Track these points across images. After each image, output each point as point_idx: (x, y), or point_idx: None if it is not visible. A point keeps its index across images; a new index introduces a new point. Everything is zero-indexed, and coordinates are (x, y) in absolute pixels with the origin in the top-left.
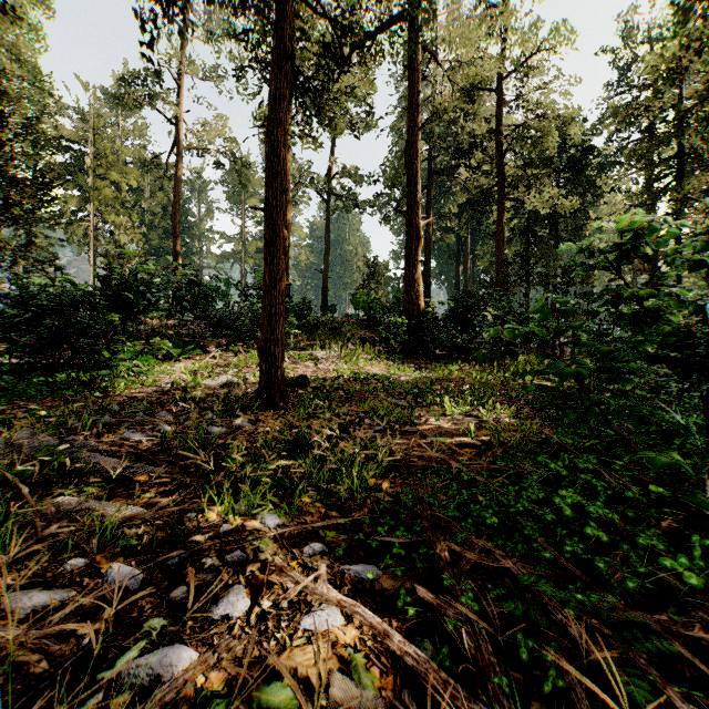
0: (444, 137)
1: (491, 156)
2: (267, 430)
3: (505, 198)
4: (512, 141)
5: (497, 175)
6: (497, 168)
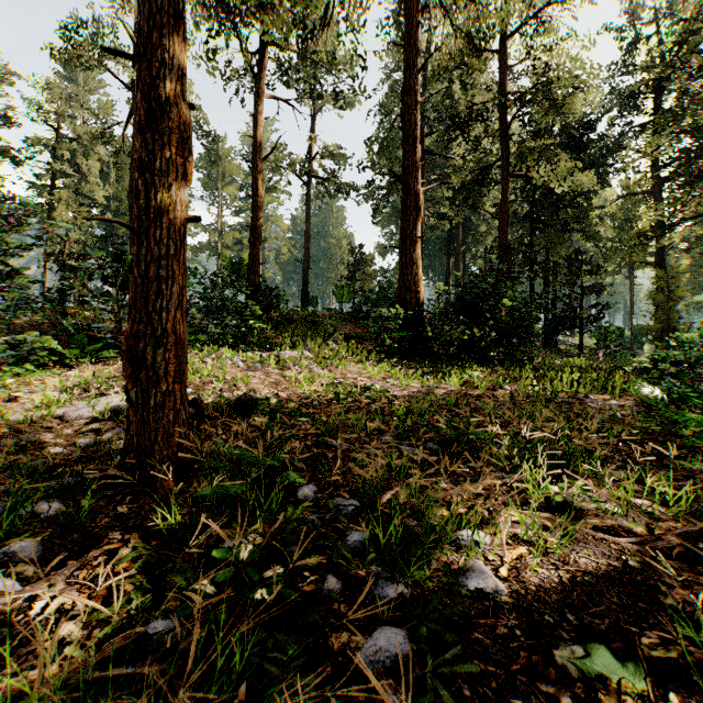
0: (443, 99)
1: (492, 129)
2: (56, 608)
3: (510, 175)
4: (521, 105)
5: (501, 148)
6: (501, 141)
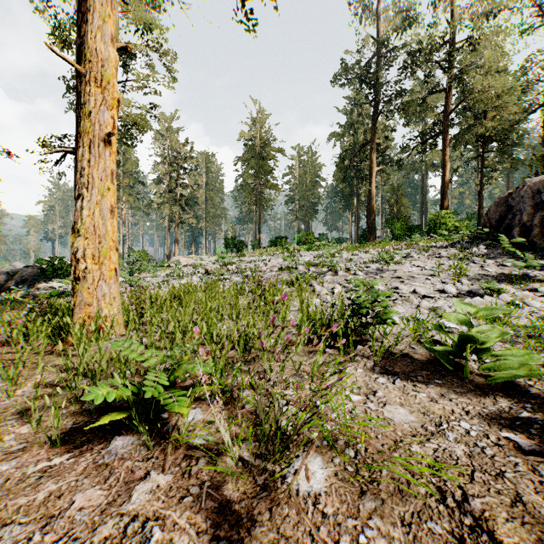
0: None
1: None
2: None
3: None
4: None
5: None
6: None
